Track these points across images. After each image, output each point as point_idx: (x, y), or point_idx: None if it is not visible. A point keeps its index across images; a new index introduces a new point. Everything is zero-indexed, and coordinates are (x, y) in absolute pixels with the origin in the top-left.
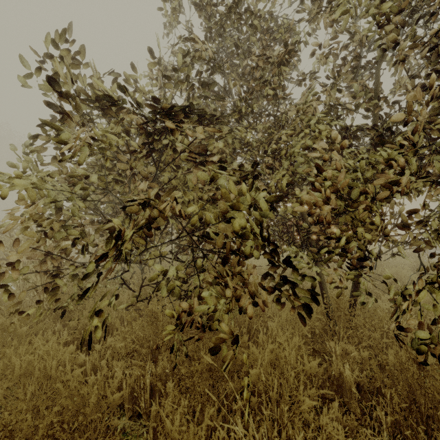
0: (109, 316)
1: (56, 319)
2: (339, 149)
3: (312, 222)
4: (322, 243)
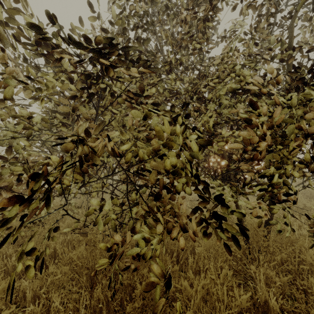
0: (47, 249)
1: (10, 243)
2: (275, 84)
3: (236, 159)
4: (240, 177)
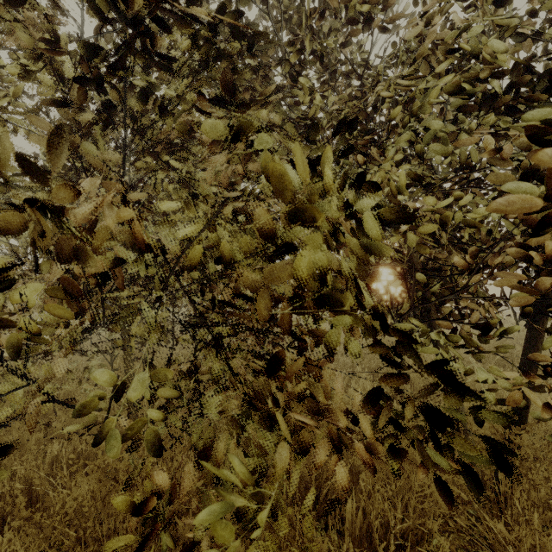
0: None
1: None
2: None
3: (464, 266)
4: (451, 310)
